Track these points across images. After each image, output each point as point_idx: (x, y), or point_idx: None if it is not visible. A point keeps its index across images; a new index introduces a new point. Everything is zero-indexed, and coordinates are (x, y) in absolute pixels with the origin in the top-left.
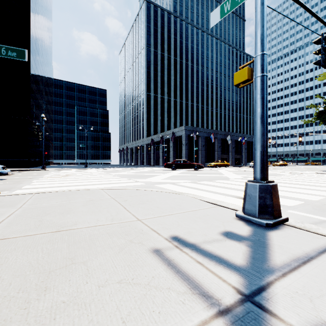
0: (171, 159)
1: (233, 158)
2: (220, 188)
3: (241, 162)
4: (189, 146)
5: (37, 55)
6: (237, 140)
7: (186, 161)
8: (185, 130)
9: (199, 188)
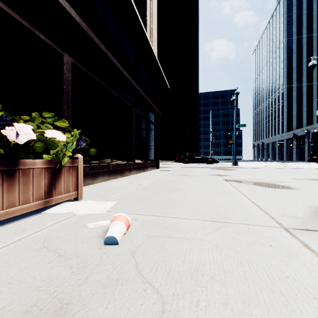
0: None
1: None
2: None
3: None
4: None
5: None
6: None
7: None
8: None
9: None
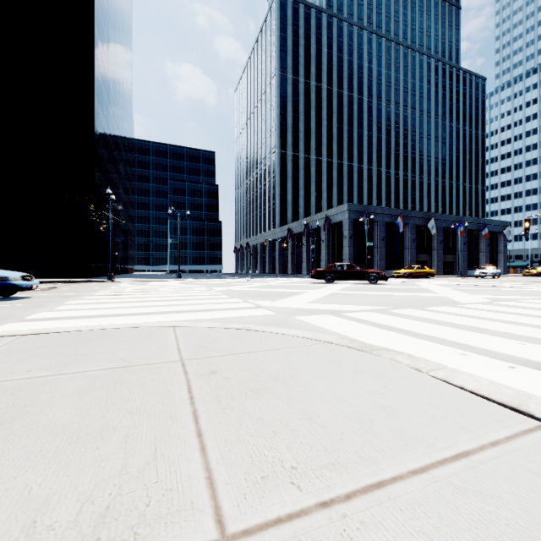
0: (323, 263)
1: (440, 262)
2: (465, 332)
3: (455, 268)
4: (355, 240)
5: (106, 98)
6: (448, 227)
7: (354, 266)
8: (348, 212)
9: (407, 330)
